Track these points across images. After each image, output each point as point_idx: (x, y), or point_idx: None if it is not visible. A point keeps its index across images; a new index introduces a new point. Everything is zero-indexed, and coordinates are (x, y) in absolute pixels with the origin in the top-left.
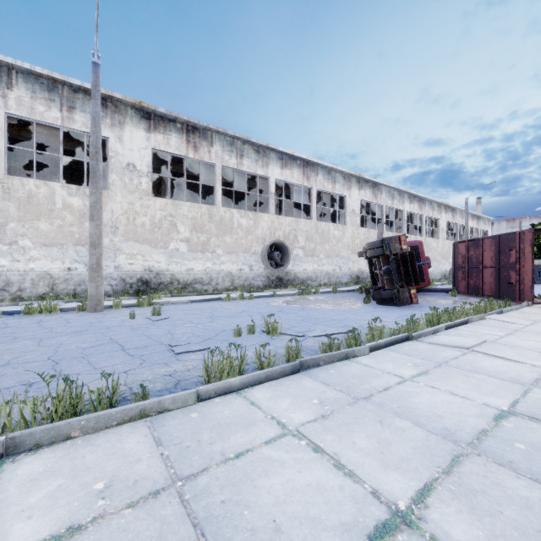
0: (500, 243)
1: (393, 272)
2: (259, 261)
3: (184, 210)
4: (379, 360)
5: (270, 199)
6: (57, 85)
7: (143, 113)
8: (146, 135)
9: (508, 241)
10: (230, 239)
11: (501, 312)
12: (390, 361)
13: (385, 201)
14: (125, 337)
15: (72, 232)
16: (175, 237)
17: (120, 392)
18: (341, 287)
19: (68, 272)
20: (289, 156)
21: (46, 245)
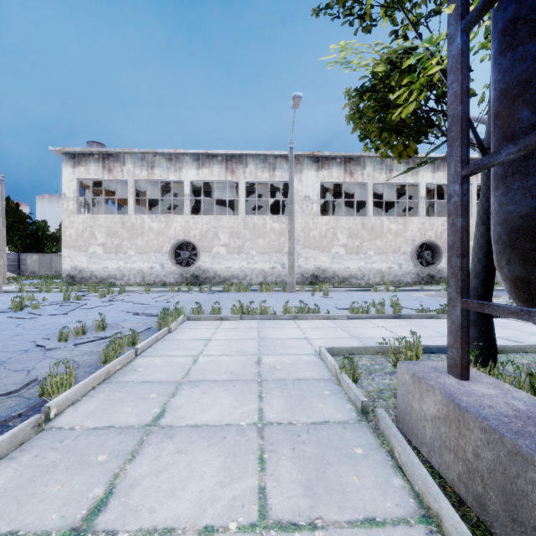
0: None
1: None
2: (409, 260)
3: (342, 223)
4: None
5: (420, 203)
6: (267, 157)
7: (314, 159)
8: (316, 174)
9: None
10: (380, 242)
11: None
12: None
13: None
14: (312, 303)
15: (274, 244)
16: (336, 244)
17: (320, 312)
18: None
19: (272, 269)
20: (442, 159)
21: (262, 253)
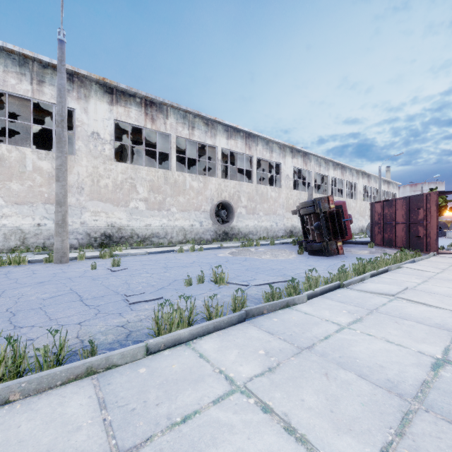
0: (410, 203)
1: (323, 227)
2: (208, 218)
3: (143, 174)
4: (317, 308)
5: (218, 165)
6: (28, 61)
7: (106, 88)
8: (109, 108)
9: (417, 201)
10: (183, 199)
11: (414, 261)
12: (327, 308)
13: (313, 168)
14: (84, 287)
15: (41, 191)
16: (135, 197)
17: (68, 348)
18: (278, 240)
19: (37, 227)
20: (234, 129)
21: (17, 203)
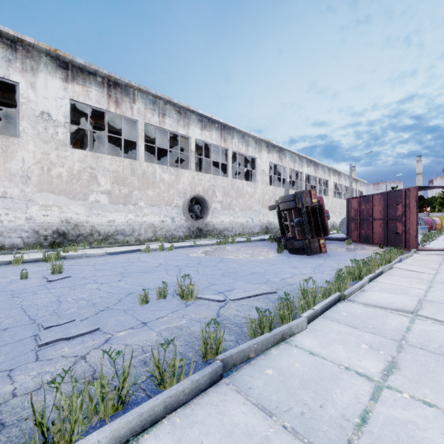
0: (388, 199)
1: (305, 224)
2: (181, 213)
3: (105, 163)
4: (324, 340)
5: (191, 156)
6: None
7: (59, 62)
8: (63, 85)
9: (395, 197)
10: (152, 193)
11: (401, 260)
12: (338, 340)
13: (288, 164)
14: None
15: None
16: (95, 189)
17: None
18: (254, 237)
19: None
20: (208, 119)
21: None
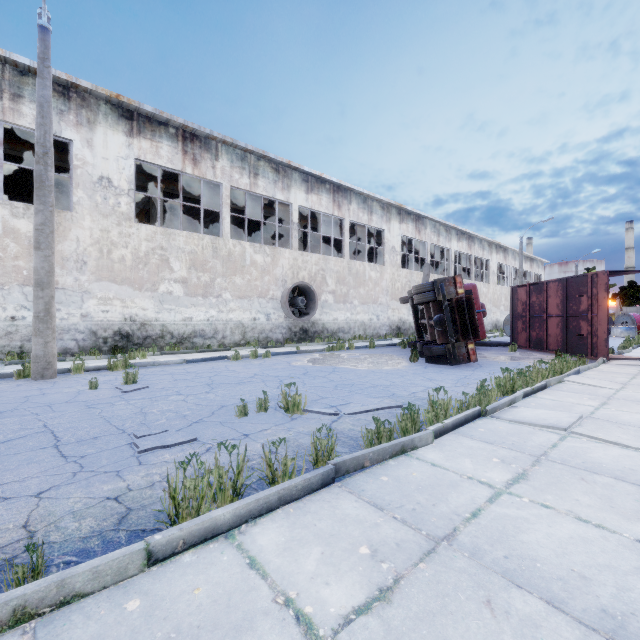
0: (569, 288)
1: (447, 322)
2: (279, 308)
3: (180, 242)
4: (451, 453)
5: (293, 230)
6: None
7: (122, 111)
8: (127, 140)
9: (578, 285)
10: (241, 280)
11: (578, 372)
12: (467, 454)
13: (429, 238)
14: (69, 422)
15: (17, 267)
16: (167, 277)
17: None
18: (380, 341)
19: (11, 323)
20: (316, 178)
21: None
